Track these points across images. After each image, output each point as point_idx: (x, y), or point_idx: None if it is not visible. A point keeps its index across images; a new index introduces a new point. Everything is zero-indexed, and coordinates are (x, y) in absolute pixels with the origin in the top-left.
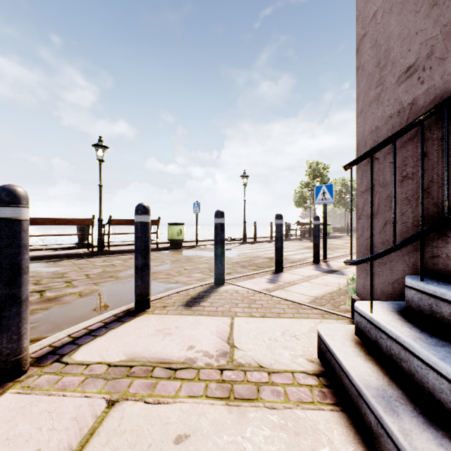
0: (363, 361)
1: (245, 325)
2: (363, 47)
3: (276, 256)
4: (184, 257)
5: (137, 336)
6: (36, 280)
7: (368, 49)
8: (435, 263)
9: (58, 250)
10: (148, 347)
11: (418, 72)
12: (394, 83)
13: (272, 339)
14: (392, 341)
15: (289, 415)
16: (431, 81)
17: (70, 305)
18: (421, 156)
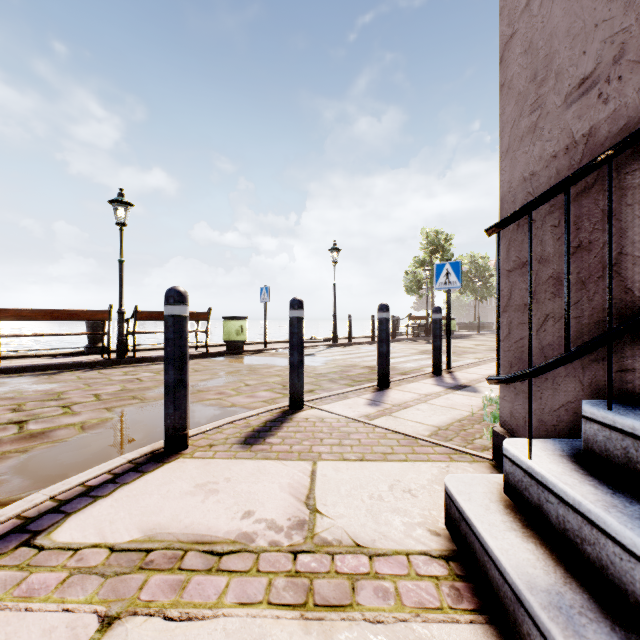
0: (520, 540)
1: (334, 475)
2: (510, 54)
3: (380, 365)
4: (246, 367)
5: (163, 496)
6: (17, 405)
7: (519, 56)
8: (627, 380)
9: (57, 357)
10: (179, 514)
11: (598, 85)
12: (560, 105)
13: (375, 497)
14: (568, 508)
15: (404, 634)
16: (621, 98)
17: (65, 444)
18: (608, 213)
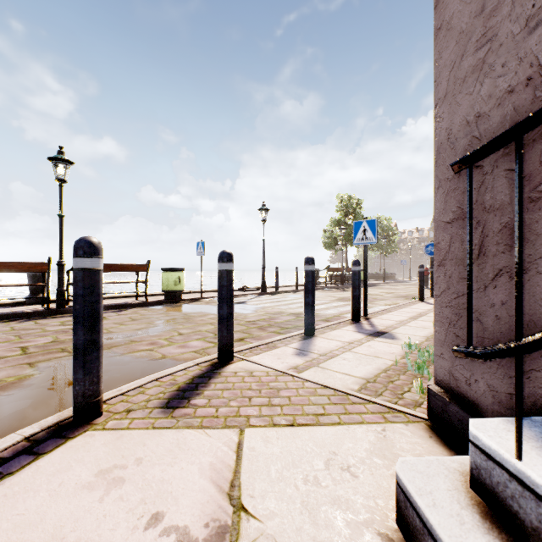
0: None
1: (263, 448)
2: None
3: (306, 314)
4: (181, 315)
5: (51, 493)
6: None
7: None
8: None
9: None
10: (64, 526)
11: None
12: (520, 31)
13: (310, 480)
14: None
15: None
16: None
17: None
18: None
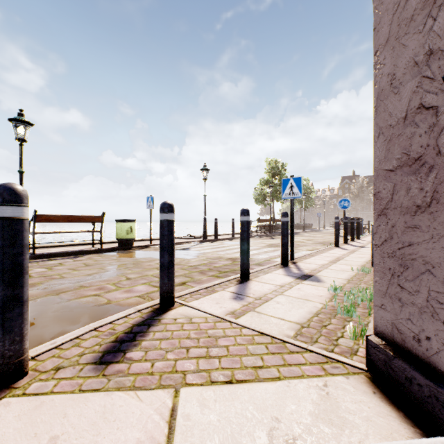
0: None
1: (198, 415)
2: None
3: (242, 260)
4: (131, 261)
5: None
6: None
7: None
8: None
9: None
10: None
11: None
12: None
13: None
14: None
15: None
16: None
17: None
18: None
